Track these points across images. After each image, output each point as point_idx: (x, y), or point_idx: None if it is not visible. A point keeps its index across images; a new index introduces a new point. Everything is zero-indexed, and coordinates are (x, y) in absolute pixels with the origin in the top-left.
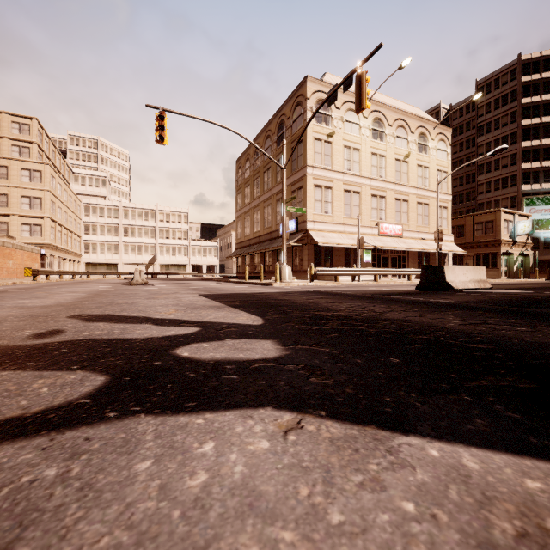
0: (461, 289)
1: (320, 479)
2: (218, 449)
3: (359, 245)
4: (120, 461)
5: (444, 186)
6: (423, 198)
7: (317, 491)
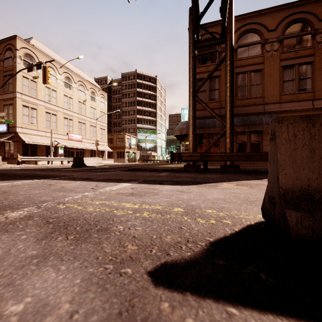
0: (91, 166)
1: None
2: None
3: (52, 145)
4: None
5: (104, 119)
6: (93, 123)
7: None
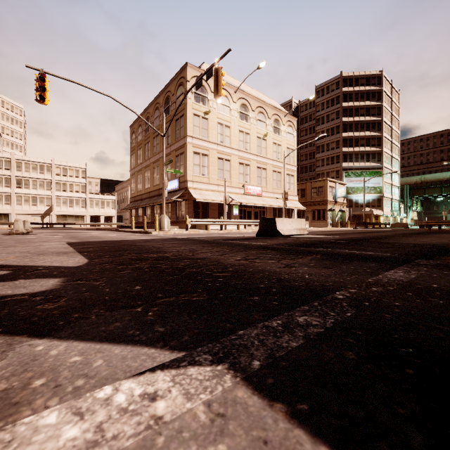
0: (287, 235)
1: None
2: None
3: (226, 201)
4: None
5: (292, 160)
6: (277, 167)
7: None
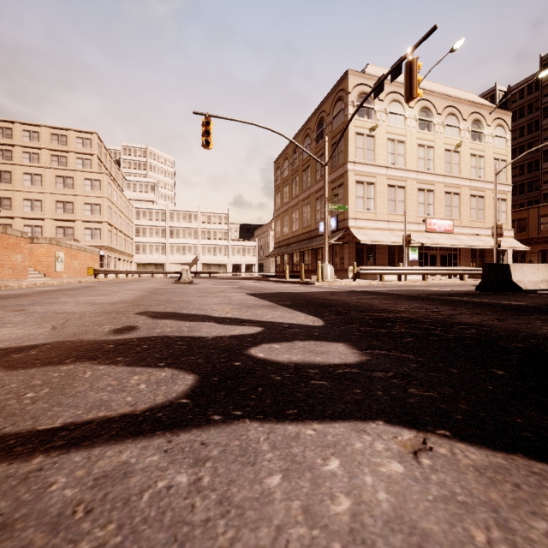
0: (531, 290)
1: (491, 521)
2: (346, 468)
3: (406, 242)
4: (247, 473)
5: (502, 176)
6: (477, 190)
7: (497, 538)
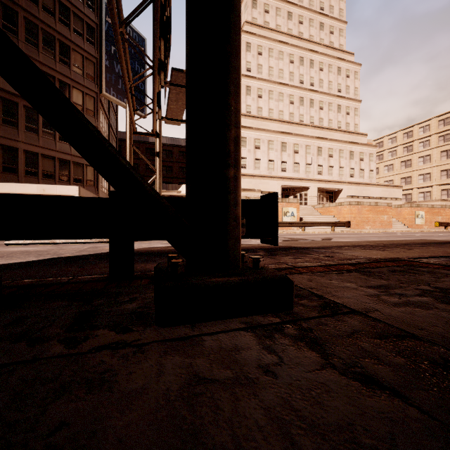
0: None
1: None
2: None
3: None
4: None
5: None
6: None
7: None
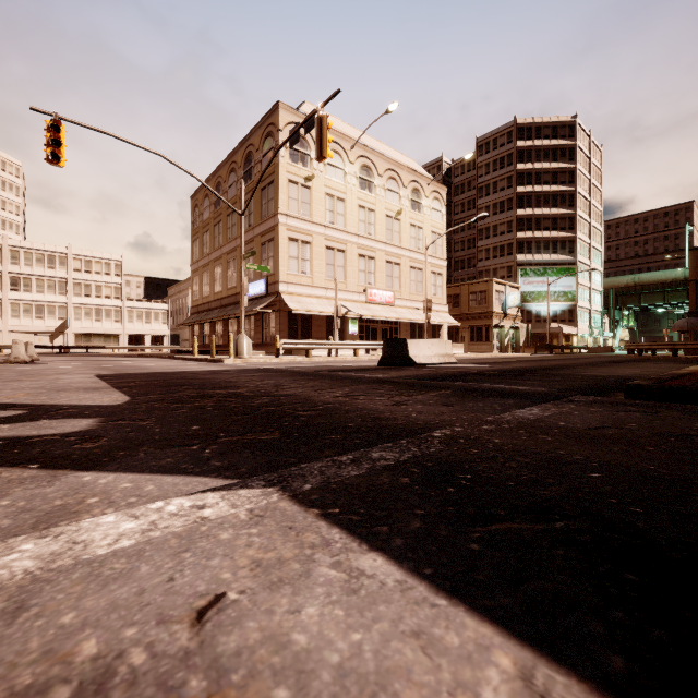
0: (425, 364)
1: None
2: None
3: (337, 314)
4: None
5: (439, 251)
6: (416, 262)
7: None
